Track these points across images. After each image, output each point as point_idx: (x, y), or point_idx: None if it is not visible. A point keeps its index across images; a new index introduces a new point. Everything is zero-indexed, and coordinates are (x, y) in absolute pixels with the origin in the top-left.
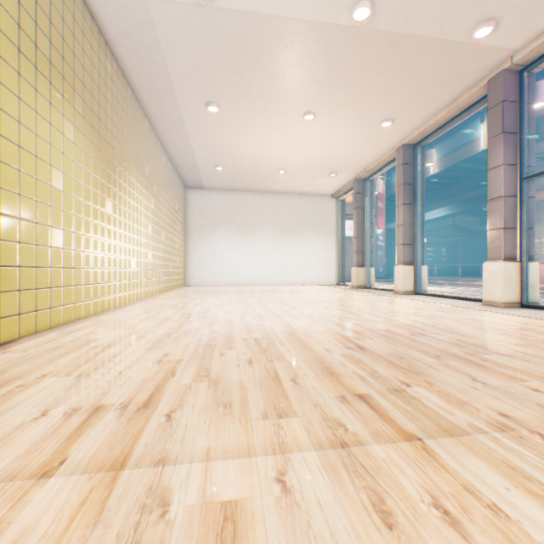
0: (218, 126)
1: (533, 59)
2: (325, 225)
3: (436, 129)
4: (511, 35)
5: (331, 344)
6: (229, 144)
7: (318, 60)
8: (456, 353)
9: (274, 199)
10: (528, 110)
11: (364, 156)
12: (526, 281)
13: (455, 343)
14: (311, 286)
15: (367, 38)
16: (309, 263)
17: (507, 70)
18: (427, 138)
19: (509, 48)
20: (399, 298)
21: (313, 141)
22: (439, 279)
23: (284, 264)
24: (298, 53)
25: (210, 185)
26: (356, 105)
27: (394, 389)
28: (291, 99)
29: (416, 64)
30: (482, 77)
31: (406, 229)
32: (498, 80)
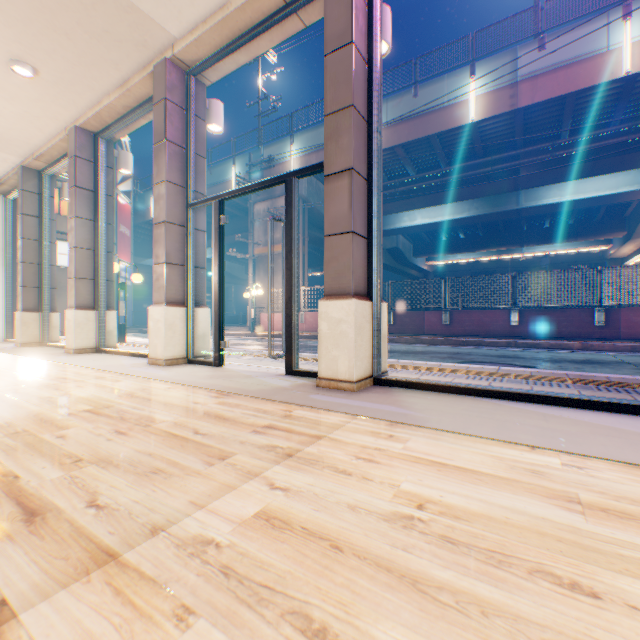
0: None
1: (197, 62)
2: None
3: (119, 119)
4: (159, 4)
5: None
6: None
7: None
8: None
9: None
10: (200, 126)
11: (18, 126)
12: (197, 331)
13: None
14: None
15: None
16: None
17: (174, 62)
18: (111, 129)
19: (166, 28)
20: (44, 363)
21: None
22: None
23: None
24: None
25: None
26: None
27: None
28: None
29: None
30: (151, 60)
31: (85, 255)
32: (163, 69)
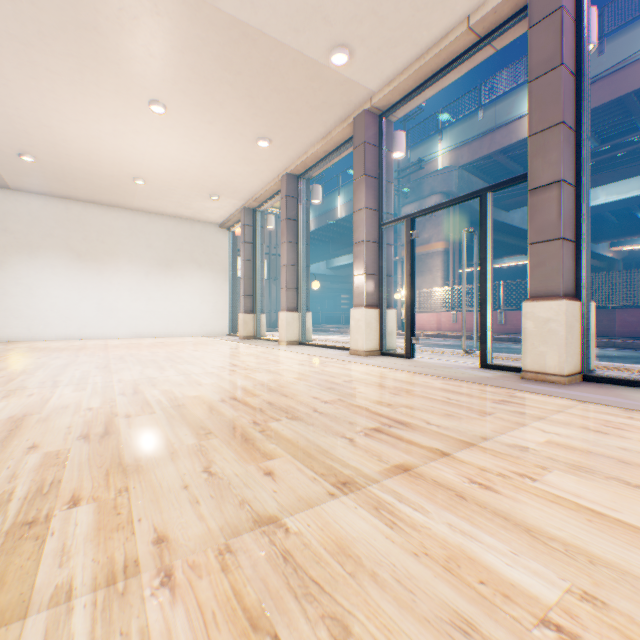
0: (1, 84)
1: (389, 106)
2: (212, 261)
3: (317, 162)
4: (367, 73)
5: (62, 433)
6: (35, 122)
7: (148, 24)
8: (241, 424)
9: (139, 220)
10: (387, 157)
11: (248, 180)
12: (385, 329)
13: (259, 408)
14: (190, 338)
15: (211, 16)
16: (191, 308)
17: (370, 111)
18: (311, 170)
19: (368, 87)
20: (276, 350)
21: (175, 146)
22: (344, 327)
23: (154, 309)
24: (112, 0)
25: (20, 184)
26: (221, 109)
27: (30, 522)
28: (122, 74)
29: (280, 74)
30: (350, 113)
31: (291, 270)
32: (362, 119)
